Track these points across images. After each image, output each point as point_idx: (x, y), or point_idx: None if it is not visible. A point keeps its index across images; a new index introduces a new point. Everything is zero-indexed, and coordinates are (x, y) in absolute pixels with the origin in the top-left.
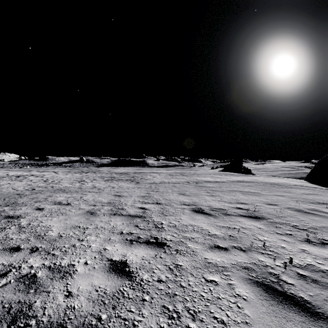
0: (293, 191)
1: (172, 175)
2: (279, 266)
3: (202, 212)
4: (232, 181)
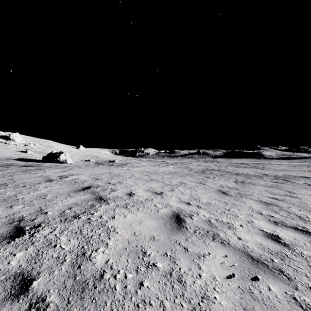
0: None
1: (295, 166)
2: None
3: (306, 177)
4: None
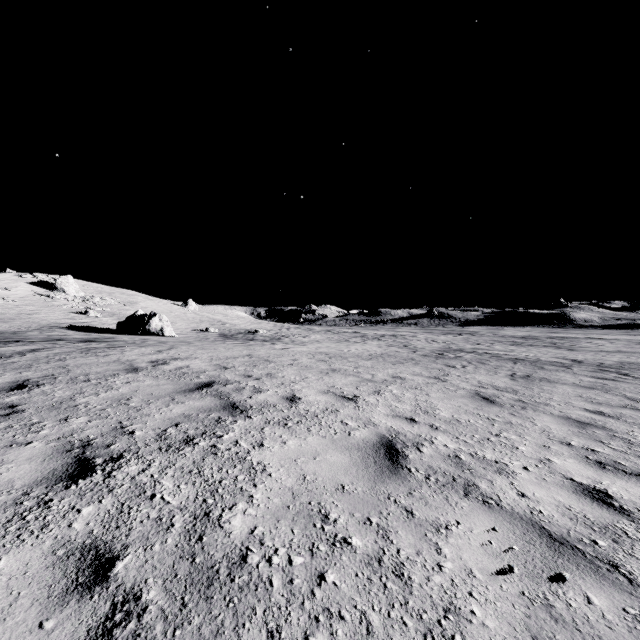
0: None
1: None
2: None
3: None
4: None
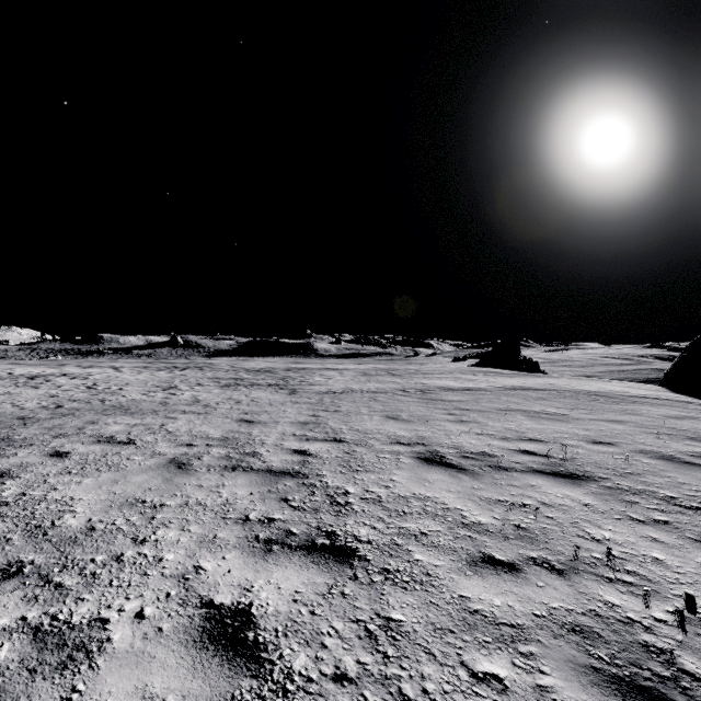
0: (643, 412)
1: (369, 375)
2: (663, 622)
3: (442, 462)
4: (502, 388)
